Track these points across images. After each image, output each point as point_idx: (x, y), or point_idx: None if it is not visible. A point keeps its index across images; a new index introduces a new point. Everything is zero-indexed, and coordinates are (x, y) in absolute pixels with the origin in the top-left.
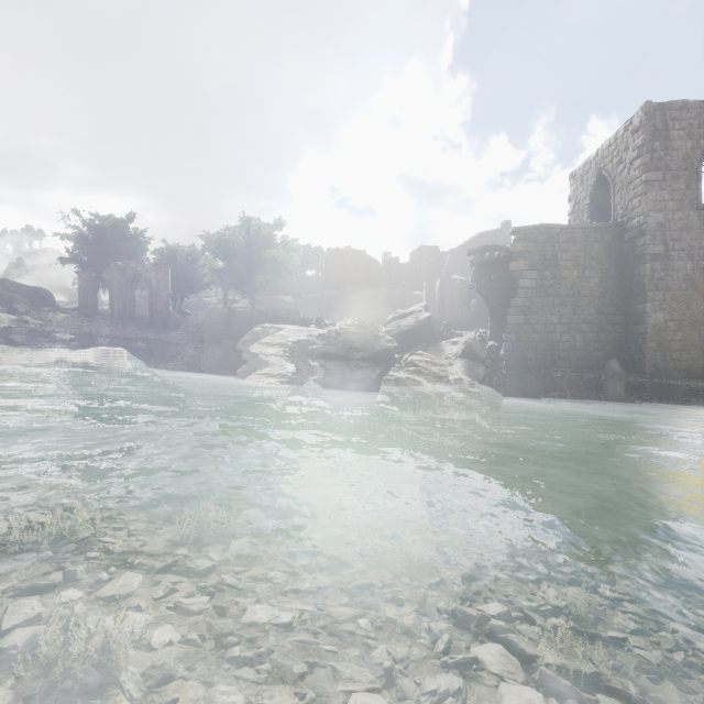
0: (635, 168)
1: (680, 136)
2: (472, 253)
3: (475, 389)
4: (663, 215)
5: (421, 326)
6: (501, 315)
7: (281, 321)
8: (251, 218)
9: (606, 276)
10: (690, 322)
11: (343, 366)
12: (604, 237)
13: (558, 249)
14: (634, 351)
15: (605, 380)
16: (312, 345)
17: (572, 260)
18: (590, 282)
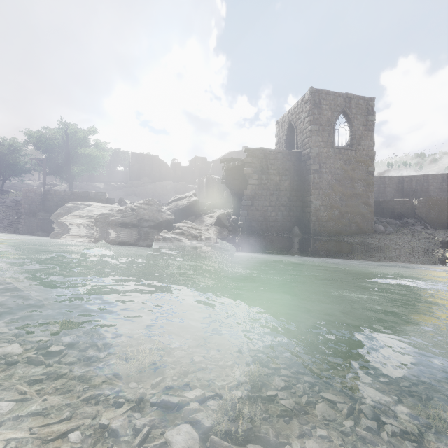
0: (306, 122)
1: (326, 108)
2: (223, 161)
3: (218, 244)
4: (319, 149)
5: (191, 205)
6: (239, 200)
7: (90, 200)
8: (69, 123)
9: (293, 180)
10: (330, 207)
11: (136, 232)
12: (292, 158)
13: (269, 163)
14: (306, 222)
15: (292, 237)
16: (113, 217)
17: (276, 170)
18: (285, 183)
